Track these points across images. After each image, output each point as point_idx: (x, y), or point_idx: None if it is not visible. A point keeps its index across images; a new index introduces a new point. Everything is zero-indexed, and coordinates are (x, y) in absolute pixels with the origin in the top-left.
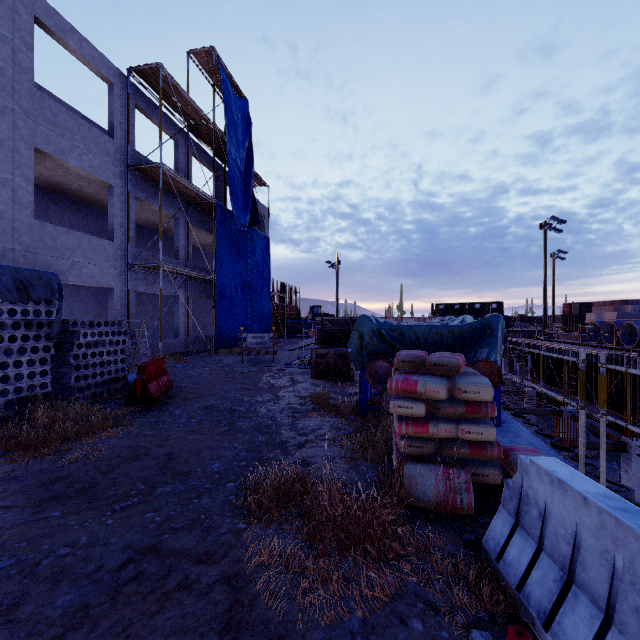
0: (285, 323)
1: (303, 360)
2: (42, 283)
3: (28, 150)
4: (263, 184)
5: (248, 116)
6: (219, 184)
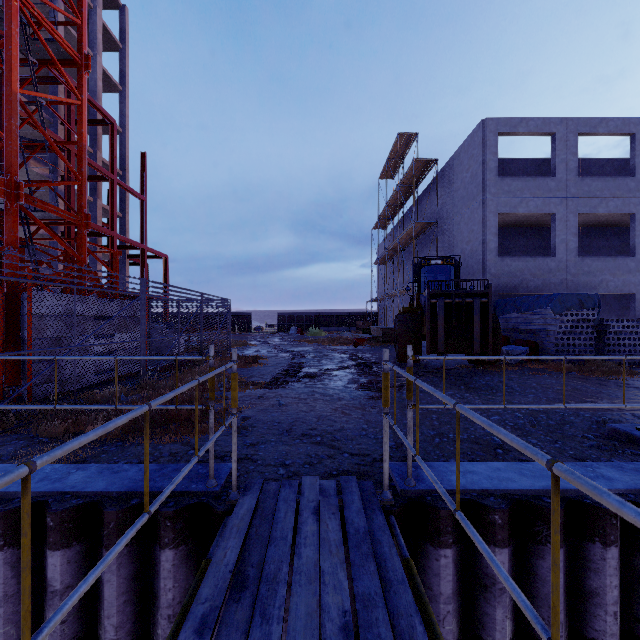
0: None
1: None
2: (589, 299)
3: (573, 217)
4: None
5: None
6: None
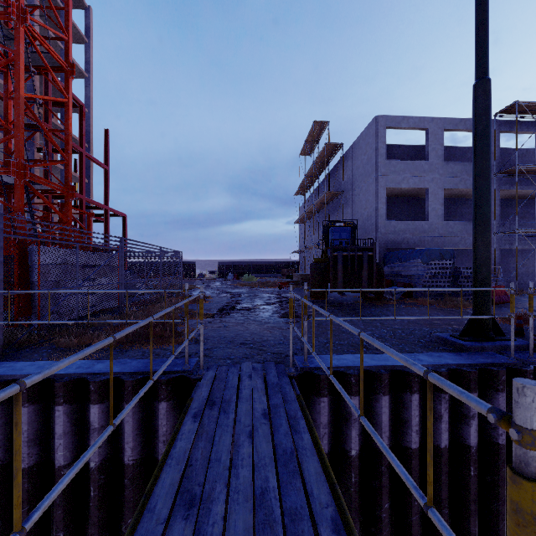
0: None
1: None
2: (447, 253)
3: (441, 191)
4: None
5: None
6: None
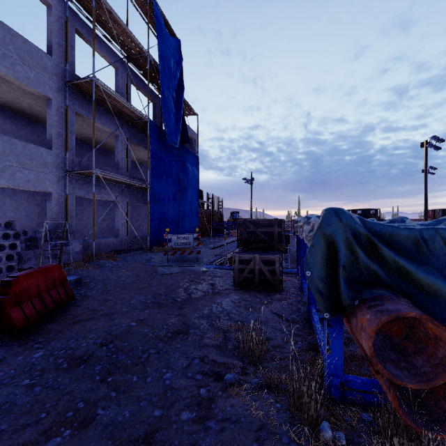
0: (211, 225)
1: (225, 258)
2: None
3: None
4: (193, 113)
5: (179, 53)
6: (156, 110)
